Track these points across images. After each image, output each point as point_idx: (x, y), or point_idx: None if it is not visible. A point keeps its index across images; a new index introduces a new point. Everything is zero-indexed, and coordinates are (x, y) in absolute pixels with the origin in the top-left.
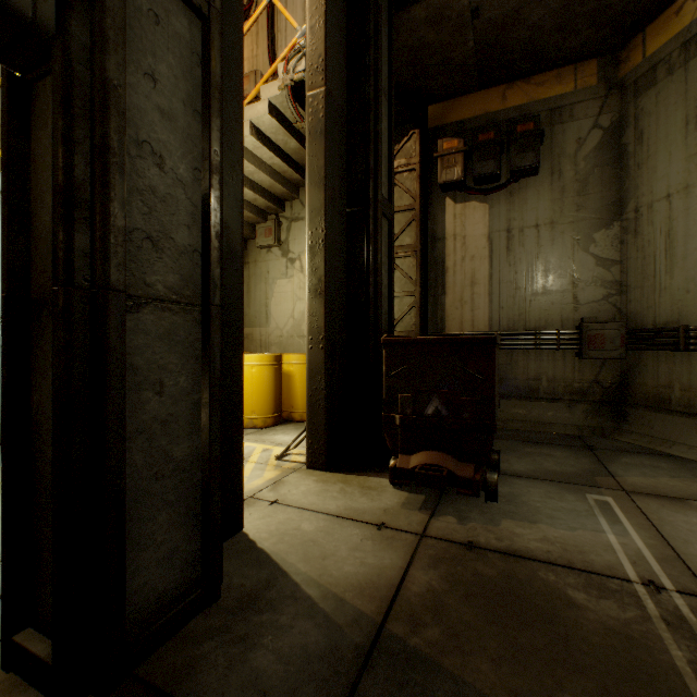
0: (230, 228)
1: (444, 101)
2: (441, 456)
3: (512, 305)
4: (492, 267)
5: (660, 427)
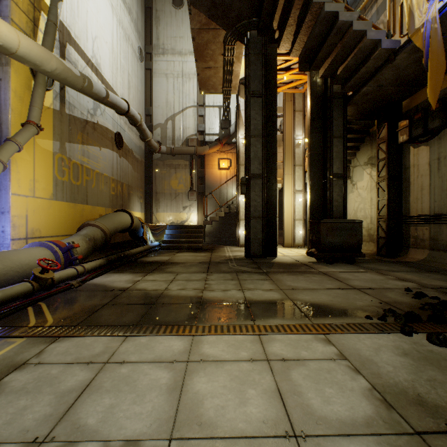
0: (274, 202)
1: (409, 98)
2: (314, 249)
3: (440, 199)
4: (430, 179)
5: None
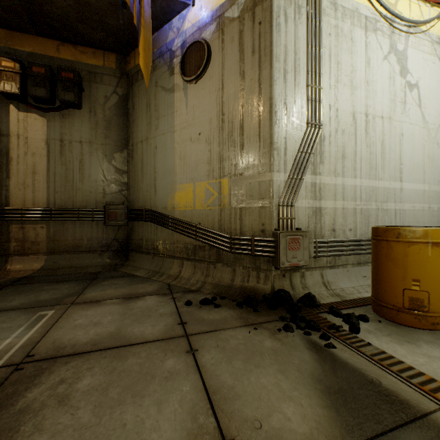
0: None
1: (9, 30)
2: None
3: (64, 191)
4: (50, 163)
5: (139, 261)
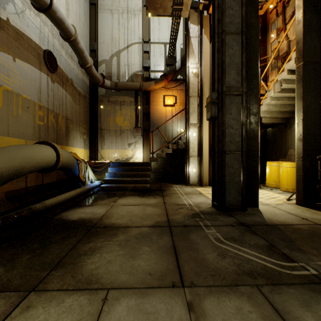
0: (254, 130)
1: None
2: None
3: None
4: None
5: None
